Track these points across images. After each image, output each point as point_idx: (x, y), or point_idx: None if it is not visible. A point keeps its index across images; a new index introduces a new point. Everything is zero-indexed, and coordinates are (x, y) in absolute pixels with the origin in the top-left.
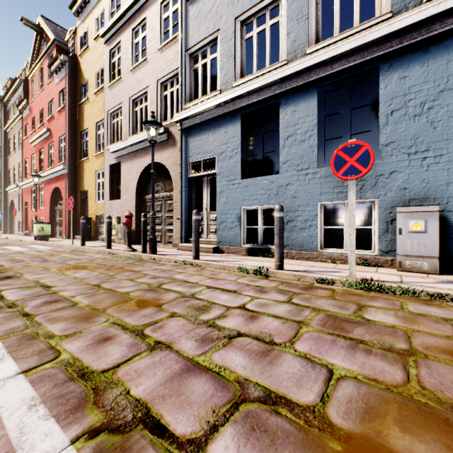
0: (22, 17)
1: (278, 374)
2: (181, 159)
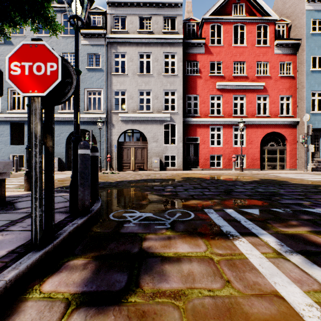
0: None
1: None
2: None
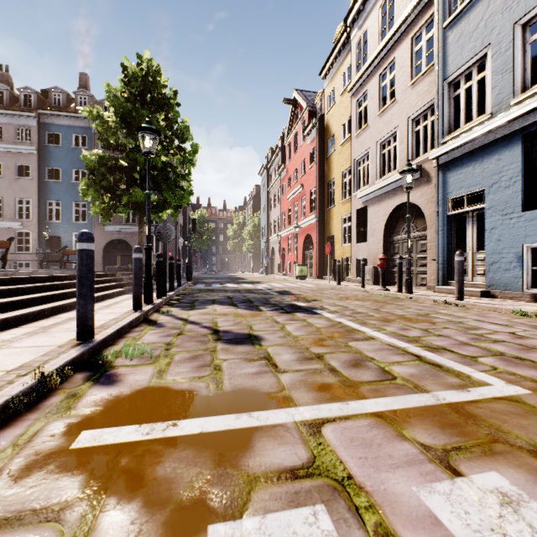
0: (283, 99)
1: (530, 355)
2: (437, 197)
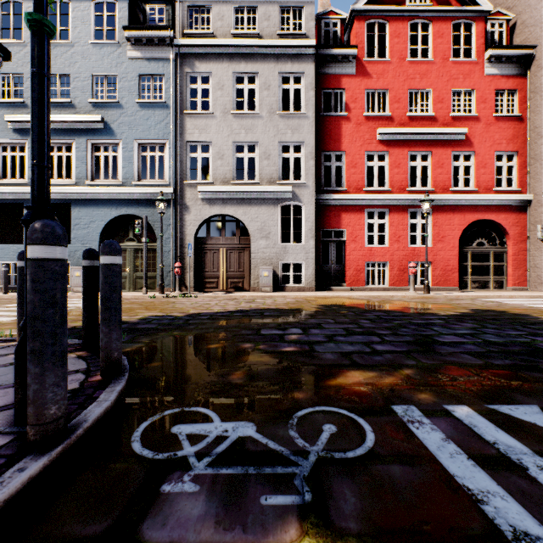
0: None
1: None
2: None
